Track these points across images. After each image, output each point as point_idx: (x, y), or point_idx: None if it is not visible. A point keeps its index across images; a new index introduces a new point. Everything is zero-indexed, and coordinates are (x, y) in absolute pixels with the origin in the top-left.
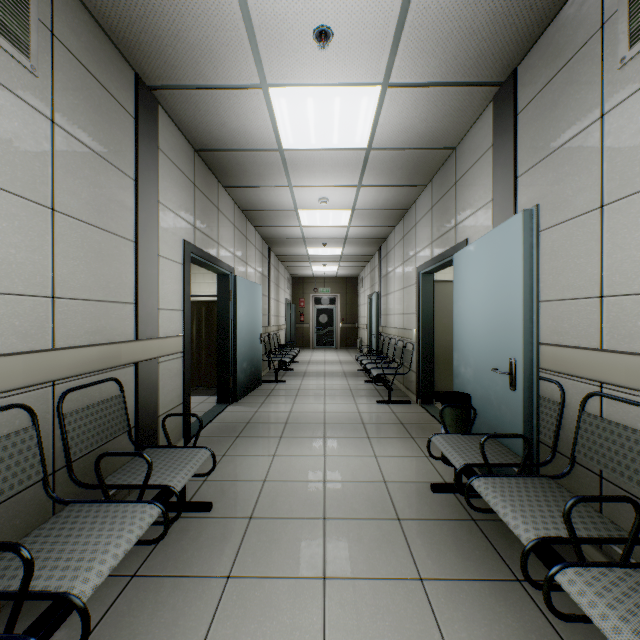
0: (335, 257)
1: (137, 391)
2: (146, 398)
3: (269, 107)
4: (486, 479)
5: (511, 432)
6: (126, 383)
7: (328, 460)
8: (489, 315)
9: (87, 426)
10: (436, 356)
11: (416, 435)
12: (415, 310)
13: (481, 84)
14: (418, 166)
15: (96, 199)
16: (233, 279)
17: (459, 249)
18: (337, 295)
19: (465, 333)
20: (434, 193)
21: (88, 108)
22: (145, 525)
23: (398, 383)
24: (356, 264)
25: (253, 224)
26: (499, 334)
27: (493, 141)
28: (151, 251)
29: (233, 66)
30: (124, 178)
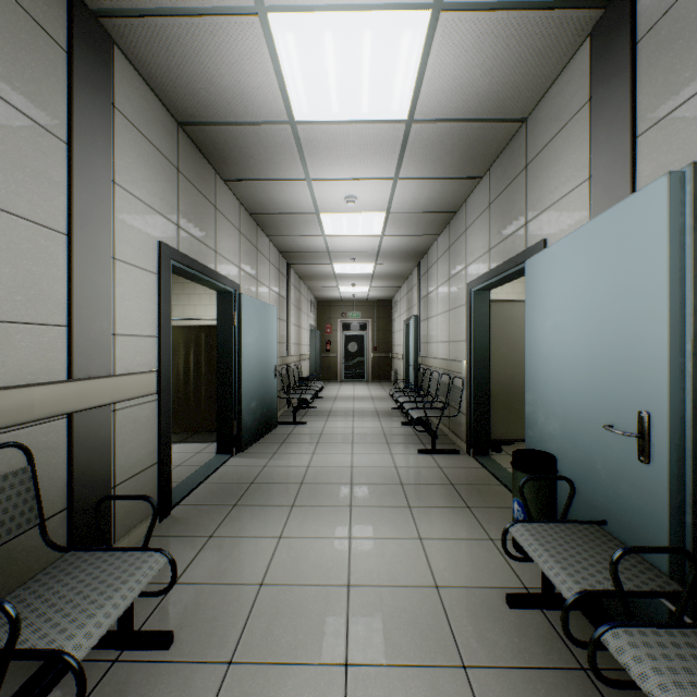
0: (366, 275)
1: (71, 455)
2: (89, 464)
3: (271, 50)
4: (630, 634)
5: (640, 527)
6: (50, 445)
7: (355, 546)
8: (592, 343)
9: None
10: (492, 395)
11: (473, 503)
12: (465, 337)
13: (577, 5)
14: (473, 148)
15: None
16: (237, 298)
17: (532, 254)
18: (368, 320)
19: (546, 368)
20: (493, 186)
21: None
22: None
23: (442, 426)
24: (390, 284)
25: (266, 233)
26: (613, 372)
27: (592, 92)
28: (98, 251)
29: None
30: (45, 136)
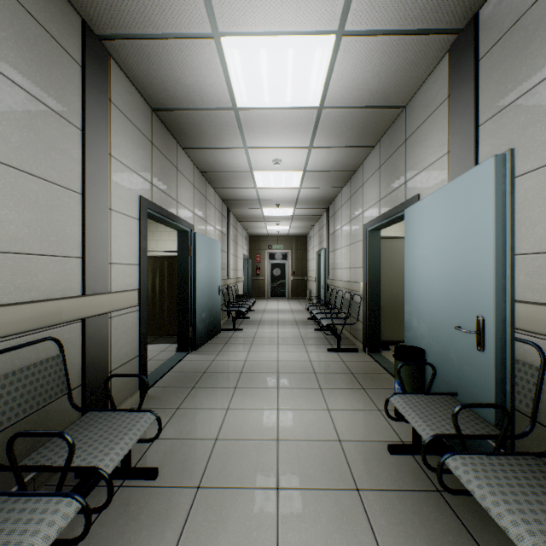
0: (287, 217)
1: (84, 348)
2: (95, 354)
3: (222, 60)
4: (463, 458)
5: (478, 395)
6: (71, 340)
7: (281, 414)
8: (448, 269)
9: (11, 394)
10: (382, 307)
11: (367, 386)
12: (362, 264)
13: (438, 32)
14: (367, 126)
15: (31, 144)
16: (192, 235)
17: (409, 205)
18: (289, 251)
19: (418, 287)
20: (382, 153)
21: (20, 44)
22: (53, 533)
23: (345, 331)
24: (306, 223)
25: (212, 186)
26: (461, 289)
27: (449, 92)
28: (101, 204)
29: (182, 10)
30: (68, 126)
